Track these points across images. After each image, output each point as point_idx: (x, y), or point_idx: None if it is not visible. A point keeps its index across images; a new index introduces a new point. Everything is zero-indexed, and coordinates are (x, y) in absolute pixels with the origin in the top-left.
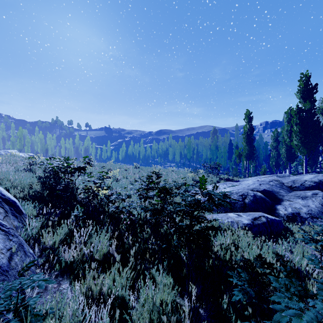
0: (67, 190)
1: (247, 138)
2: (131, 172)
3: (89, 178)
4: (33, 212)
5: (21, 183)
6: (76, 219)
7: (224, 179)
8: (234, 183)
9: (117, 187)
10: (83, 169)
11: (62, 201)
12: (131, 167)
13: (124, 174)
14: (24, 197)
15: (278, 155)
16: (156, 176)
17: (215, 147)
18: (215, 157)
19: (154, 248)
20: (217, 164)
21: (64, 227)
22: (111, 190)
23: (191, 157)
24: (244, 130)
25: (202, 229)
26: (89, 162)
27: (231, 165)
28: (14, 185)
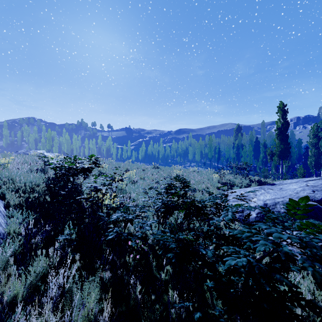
0: (72, 195)
1: (281, 134)
2: (150, 172)
3: (101, 180)
4: (16, 229)
5: (25, 185)
6: (66, 244)
7: (255, 182)
8: (274, 188)
9: (132, 192)
10: (88, 170)
11: (64, 208)
12: (150, 167)
13: (141, 175)
14: (21, 203)
15: (318, 154)
16: (181, 185)
17: (239, 145)
18: (239, 156)
19: (178, 313)
20: (247, 164)
21: (42, 260)
22: (120, 199)
23: (212, 157)
24: (277, 125)
25: (270, 291)
26: (96, 162)
27: (258, 165)
28: (16, 189)
